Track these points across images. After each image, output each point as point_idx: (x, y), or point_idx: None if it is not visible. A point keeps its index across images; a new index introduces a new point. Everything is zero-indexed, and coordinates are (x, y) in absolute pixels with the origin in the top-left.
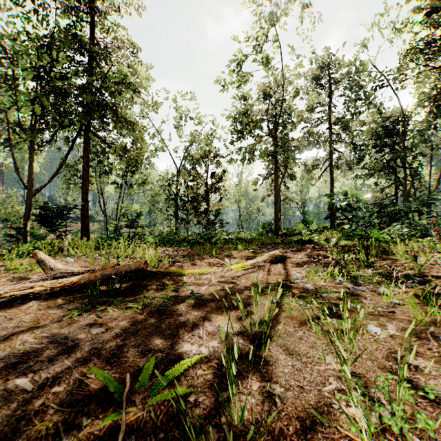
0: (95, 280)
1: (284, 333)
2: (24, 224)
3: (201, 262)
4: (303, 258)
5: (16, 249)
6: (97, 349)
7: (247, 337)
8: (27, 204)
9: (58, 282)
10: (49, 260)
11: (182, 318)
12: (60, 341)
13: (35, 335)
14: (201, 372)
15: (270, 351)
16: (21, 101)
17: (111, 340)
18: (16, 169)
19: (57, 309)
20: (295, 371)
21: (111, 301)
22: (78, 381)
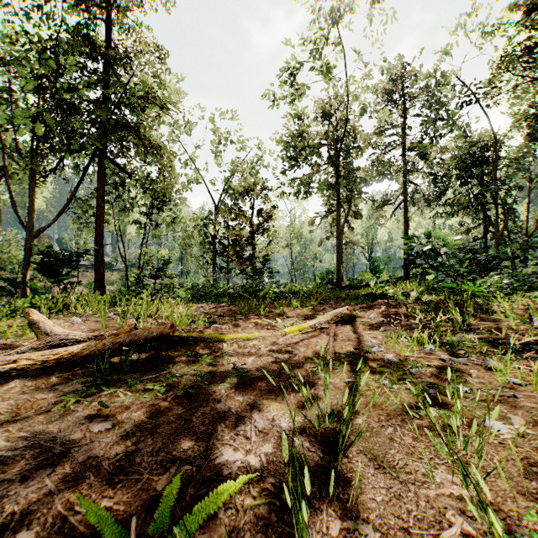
0: (104, 350)
1: (366, 431)
2: (23, 274)
3: (246, 323)
4: (377, 318)
5: (7, 307)
6: (96, 458)
7: (314, 437)
8: (27, 248)
9: (53, 353)
10: (44, 321)
11: (222, 406)
12: (45, 445)
13: (9, 434)
14: (250, 501)
15: (350, 462)
16: (17, 118)
17: (118, 442)
18: (14, 205)
19: (48, 391)
20: (393, 498)
21: (124, 380)
22: (60, 519)
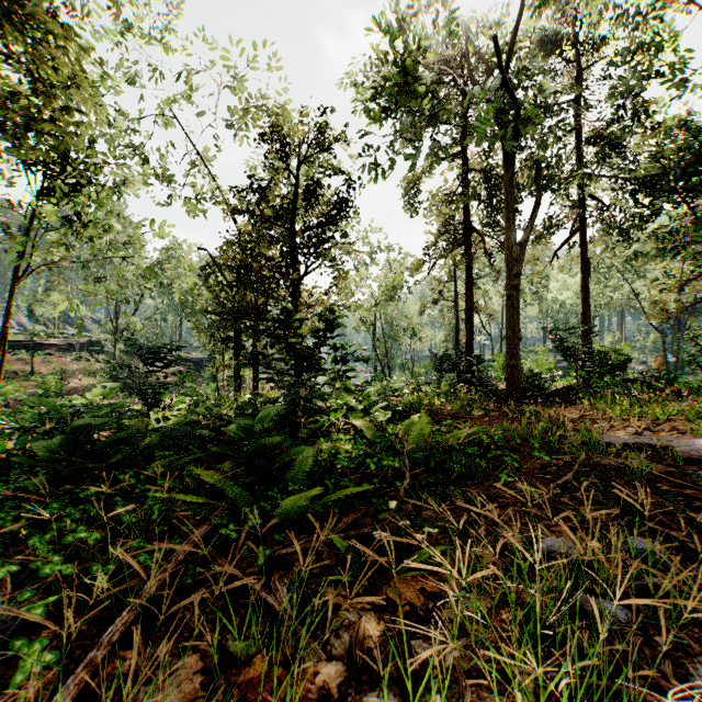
0: None
1: None
2: None
3: None
4: None
5: None
6: None
7: None
8: None
9: None
10: None
11: None
12: None
13: None
14: None
15: None
16: None
17: None
18: None
19: None
20: None
21: None
22: None
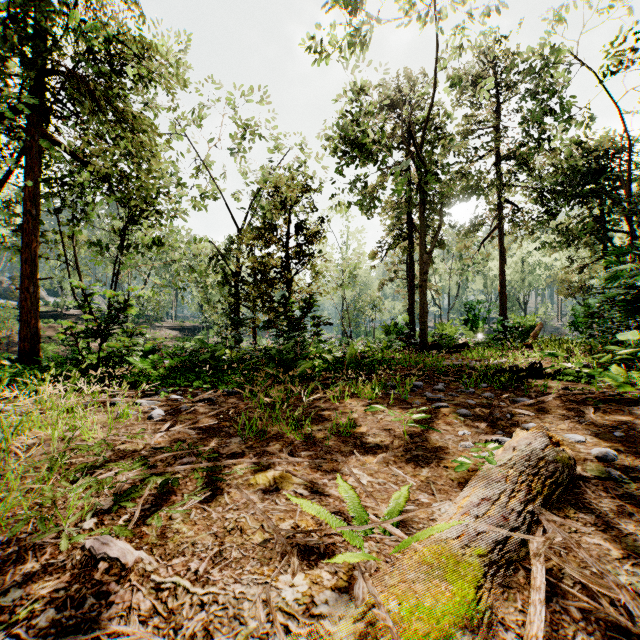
0: None
1: None
2: None
3: (238, 493)
4: (626, 460)
5: None
6: None
7: None
8: None
9: None
10: None
11: None
12: None
13: None
14: None
15: None
16: None
17: None
18: None
19: None
20: None
21: None
22: None
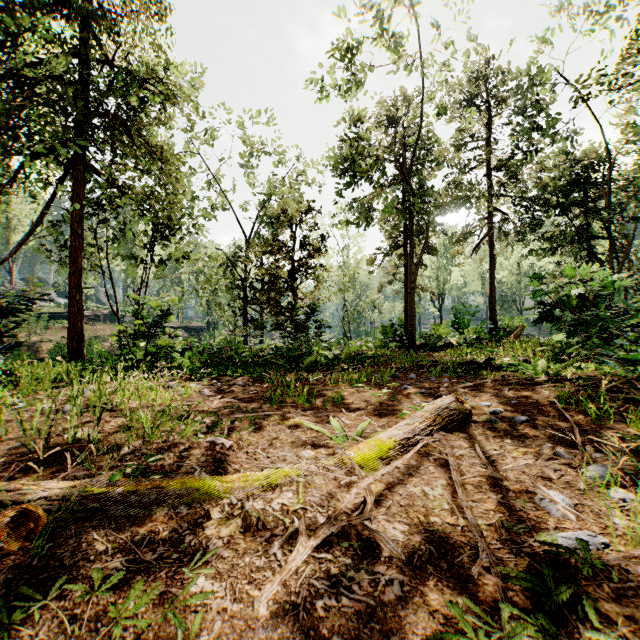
0: None
1: None
2: None
3: (275, 426)
4: (507, 413)
5: None
6: None
7: None
8: None
9: None
10: None
11: None
12: None
13: None
14: None
15: None
16: None
17: None
18: None
19: None
20: None
21: None
22: None
